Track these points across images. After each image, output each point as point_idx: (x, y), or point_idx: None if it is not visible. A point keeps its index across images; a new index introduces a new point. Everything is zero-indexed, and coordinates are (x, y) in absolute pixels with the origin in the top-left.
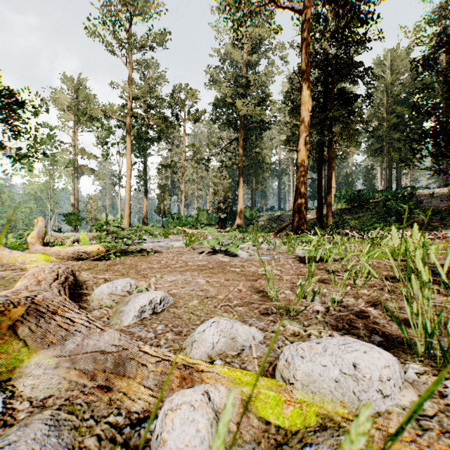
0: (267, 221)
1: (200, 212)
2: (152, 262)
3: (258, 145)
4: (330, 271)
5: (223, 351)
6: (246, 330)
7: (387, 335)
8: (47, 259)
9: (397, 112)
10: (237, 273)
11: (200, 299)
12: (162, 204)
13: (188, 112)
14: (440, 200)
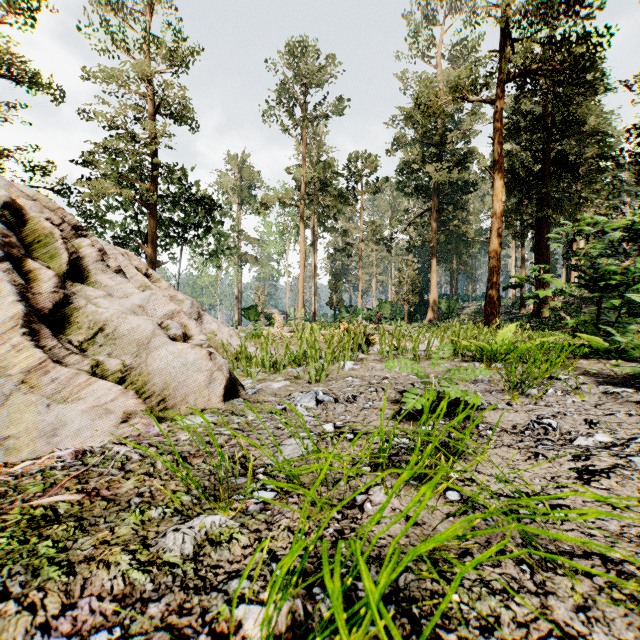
0: (473, 314)
1: (381, 305)
2: None
3: (457, 216)
4: None
5: None
6: None
7: None
8: None
9: None
10: None
11: None
12: (334, 295)
13: (366, 183)
14: None
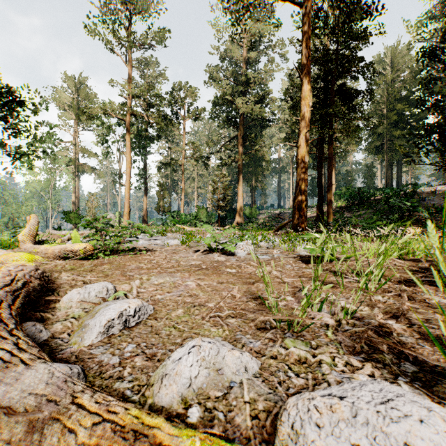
0: (267, 219)
1: (199, 210)
2: (142, 262)
3: (257, 142)
4: (336, 273)
5: (203, 389)
6: (236, 357)
7: (420, 361)
8: (31, 258)
9: (398, 109)
10: (232, 274)
11: (186, 308)
12: (161, 202)
13: (187, 110)
14: (443, 198)
